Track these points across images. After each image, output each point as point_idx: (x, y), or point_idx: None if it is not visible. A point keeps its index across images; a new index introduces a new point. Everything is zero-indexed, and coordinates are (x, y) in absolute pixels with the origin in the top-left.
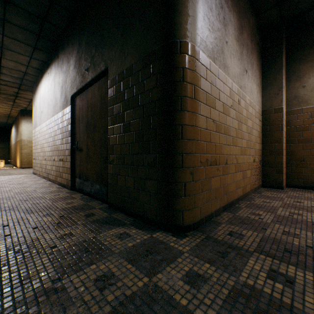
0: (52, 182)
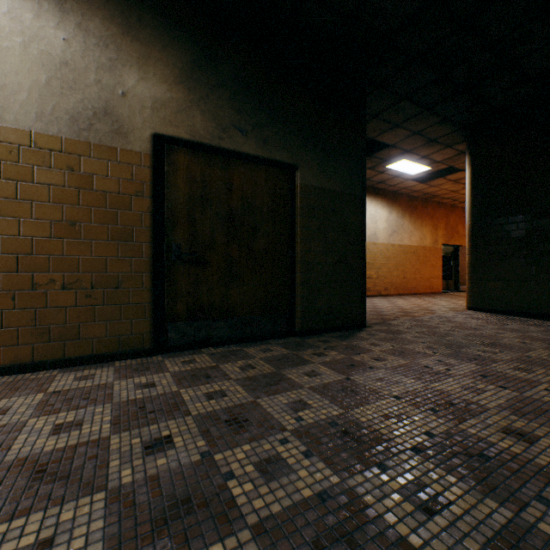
0: None
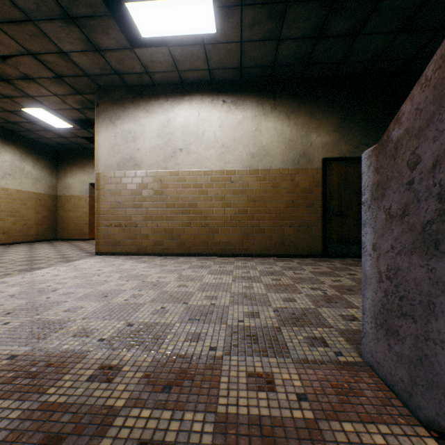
0: (245, 257)
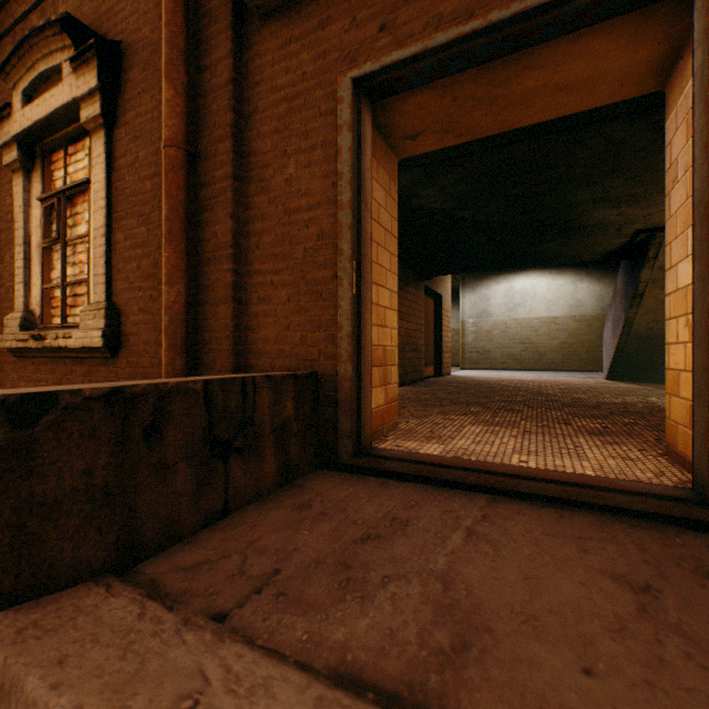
0: (565, 371)
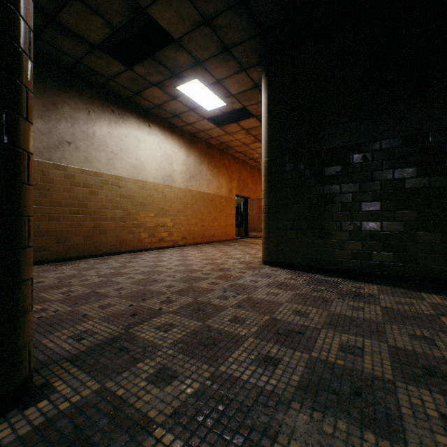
0: None
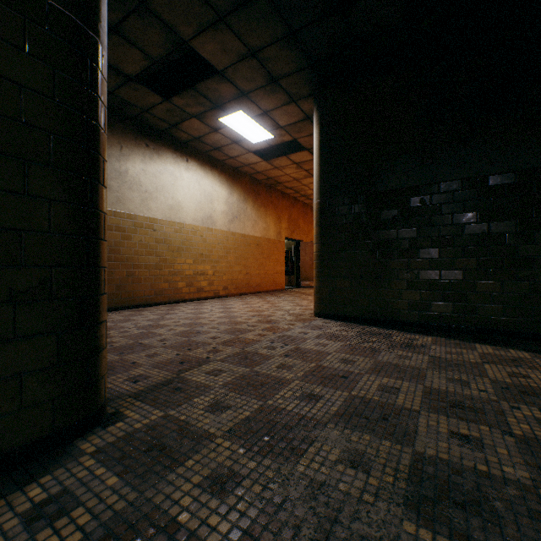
0: None
